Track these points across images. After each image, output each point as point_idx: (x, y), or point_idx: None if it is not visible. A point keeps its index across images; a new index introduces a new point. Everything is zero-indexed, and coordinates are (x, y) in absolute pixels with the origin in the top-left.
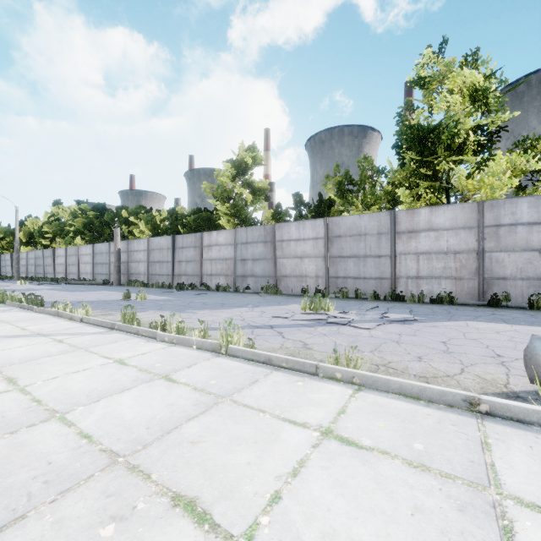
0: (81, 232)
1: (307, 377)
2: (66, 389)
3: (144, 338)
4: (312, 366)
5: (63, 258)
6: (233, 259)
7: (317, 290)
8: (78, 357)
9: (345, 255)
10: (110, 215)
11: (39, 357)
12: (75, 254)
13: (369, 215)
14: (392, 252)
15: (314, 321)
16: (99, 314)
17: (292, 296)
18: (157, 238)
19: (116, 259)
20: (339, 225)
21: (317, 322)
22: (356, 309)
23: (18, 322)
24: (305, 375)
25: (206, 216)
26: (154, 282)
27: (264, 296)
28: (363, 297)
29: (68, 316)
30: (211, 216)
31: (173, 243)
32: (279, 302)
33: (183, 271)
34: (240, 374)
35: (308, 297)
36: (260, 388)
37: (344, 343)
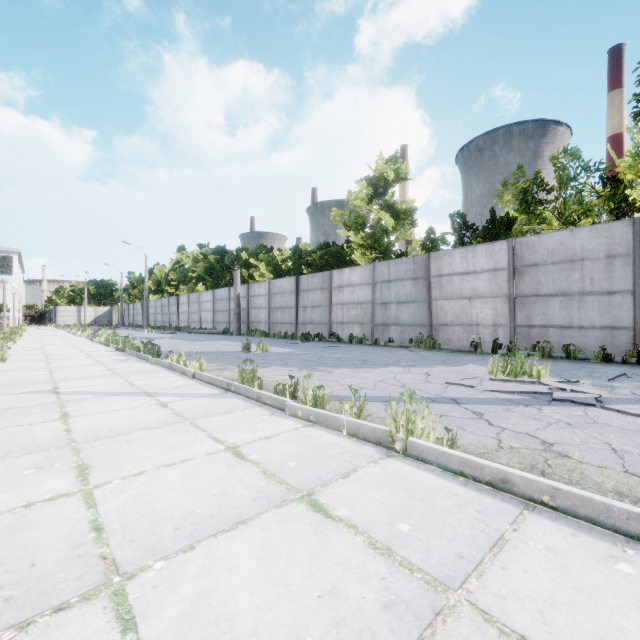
0: (203, 277)
1: (627, 546)
2: (147, 503)
3: (267, 408)
4: (635, 519)
5: (186, 305)
6: (371, 303)
7: (496, 344)
8: (179, 435)
9: (544, 293)
10: (230, 258)
11: (132, 429)
12: (197, 301)
13: (590, 229)
14: (636, 285)
15: (524, 395)
16: (214, 369)
17: (457, 352)
18: (279, 280)
19: (235, 305)
20: (533, 248)
21: (532, 397)
22: (585, 377)
23: (129, 375)
24: (617, 539)
25: (335, 251)
26: (275, 332)
27: (415, 351)
28: (578, 356)
29: (180, 370)
30: (341, 251)
31: (297, 286)
32: (443, 360)
33: (308, 319)
34: (453, 512)
35: (483, 354)
36: (526, 569)
37: (632, 448)
